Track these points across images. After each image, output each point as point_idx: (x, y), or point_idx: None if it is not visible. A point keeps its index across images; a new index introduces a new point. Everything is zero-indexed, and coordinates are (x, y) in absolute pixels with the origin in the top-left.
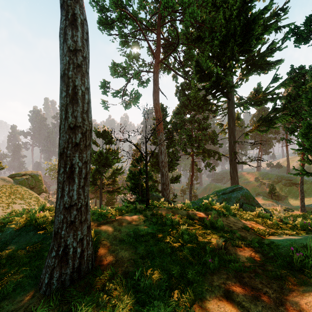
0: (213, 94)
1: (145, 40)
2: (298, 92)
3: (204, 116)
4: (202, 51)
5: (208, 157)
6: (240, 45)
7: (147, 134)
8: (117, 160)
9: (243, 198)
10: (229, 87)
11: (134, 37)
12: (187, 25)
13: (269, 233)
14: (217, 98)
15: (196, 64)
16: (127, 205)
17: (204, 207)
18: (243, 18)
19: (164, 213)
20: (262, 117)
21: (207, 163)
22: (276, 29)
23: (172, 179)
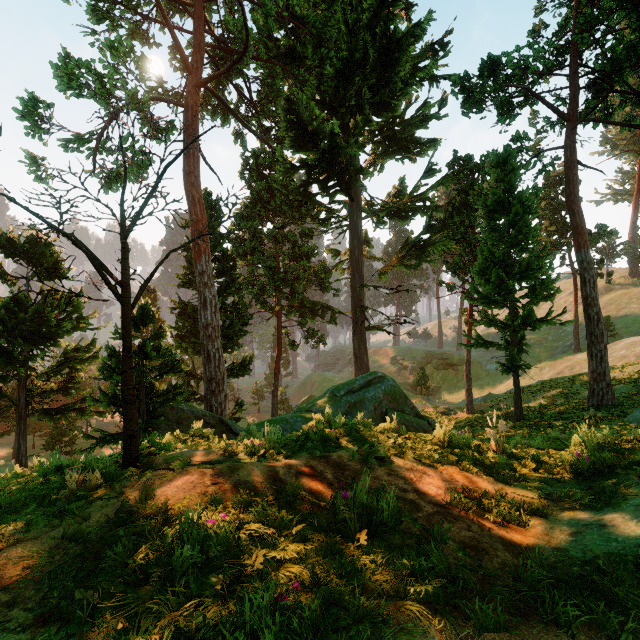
0: (322, 182)
1: (163, 23)
2: (464, 199)
3: (305, 229)
4: (300, 87)
5: (311, 317)
6: (373, 89)
7: (133, 208)
8: (79, 324)
9: (387, 398)
10: (354, 171)
11: (133, 8)
12: (268, 8)
13: (524, 509)
14: (330, 194)
15: (288, 105)
16: (61, 461)
17: (316, 437)
18: (380, 32)
19: (178, 494)
20: (408, 241)
21: (310, 329)
22: (432, 78)
23: (234, 368)
